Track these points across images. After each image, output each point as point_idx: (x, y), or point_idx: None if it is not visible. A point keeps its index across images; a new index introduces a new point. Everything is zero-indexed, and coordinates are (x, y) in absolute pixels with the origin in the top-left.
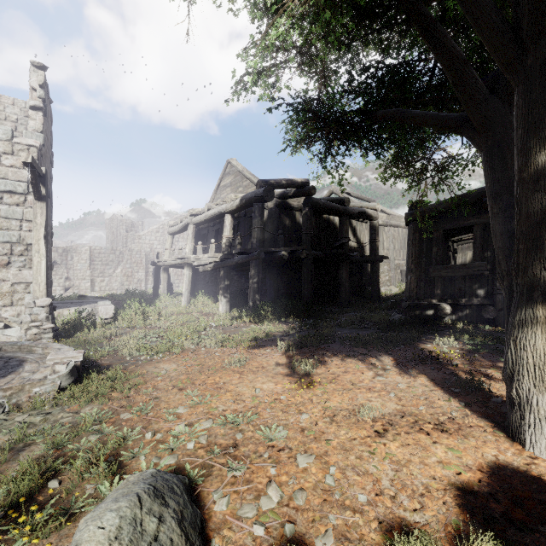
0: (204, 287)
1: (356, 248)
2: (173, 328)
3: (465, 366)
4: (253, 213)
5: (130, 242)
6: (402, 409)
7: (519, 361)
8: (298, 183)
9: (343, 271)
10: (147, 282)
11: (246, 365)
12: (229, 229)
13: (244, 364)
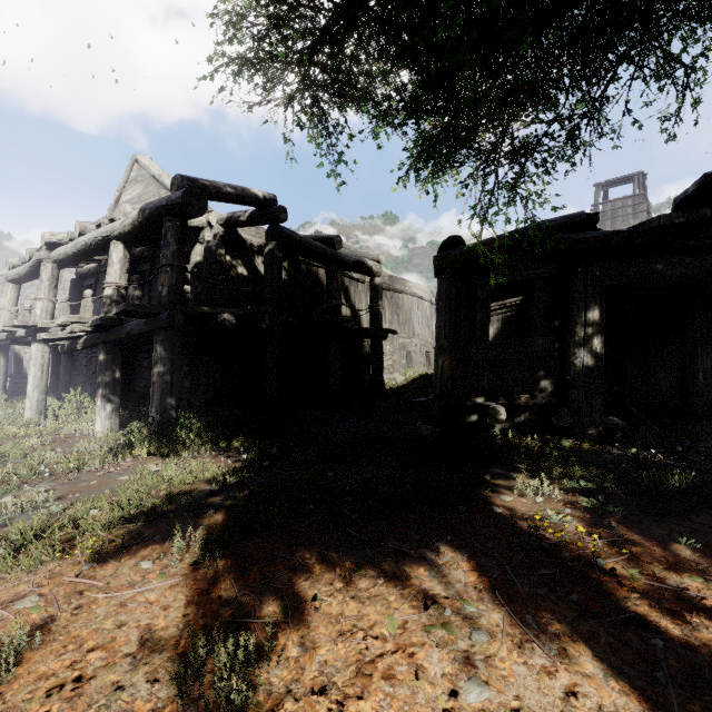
0: (87, 381)
1: (349, 319)
2: None
3: (632, 575)
4: (163, 237)
5: None
6: None
7: None
8: (256, 198)
9: (332, 352)
10: None
11: (19, 679)
12: (120, 269)
13: (13, 673)
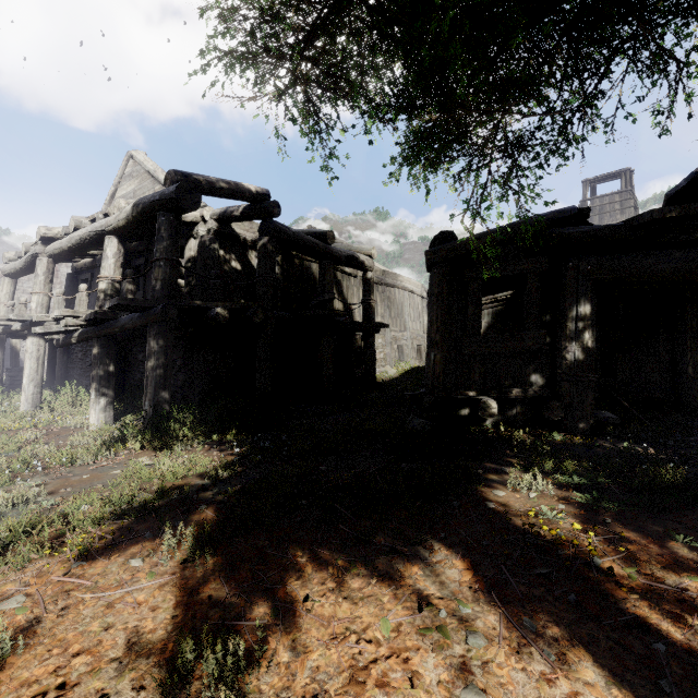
0: (83, 375)
1: (342, 313)
2: None
3: (630, 574)
4: (157, 232)
5: None
6: None
7: None
8: (249, 193)
9: (325, 346)
10: None
11: (1, 686)
12: (114, 263)
13: None
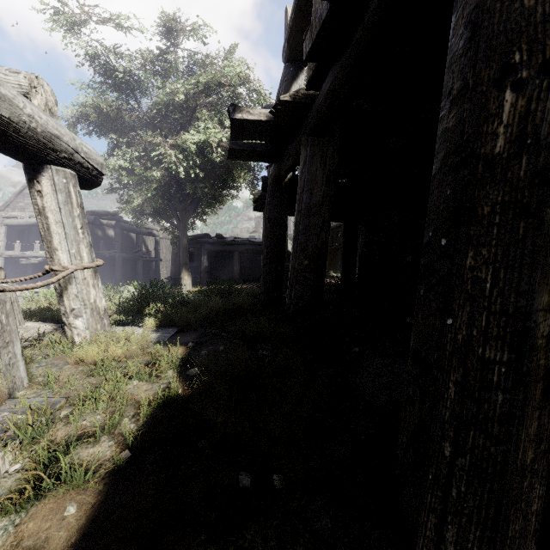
0: None
1: (145, 252)
2: None
3: None
4: None
5: None
6: None
7: (182, 276)
8: (112, 214)
9: (139, 265)
10: None
11: None
12: None
13: None
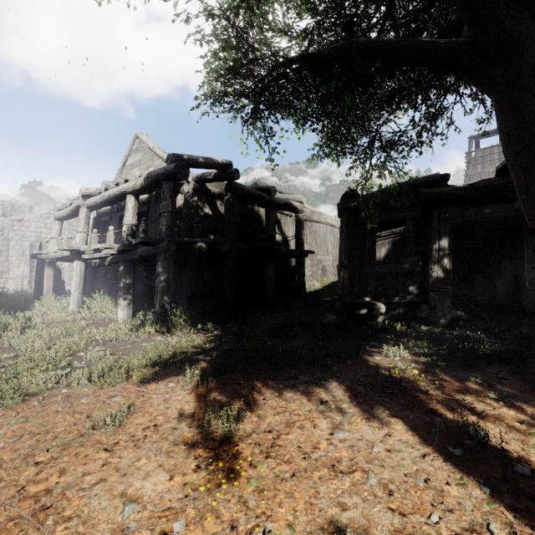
0: (105, 286)
1: (281, 242)
2: (36, 348)
3: (437, 393)
4: (162, 194)
5: (8, 229)
6: (404, 525)
7: None
8: (219, 164)
9: (269, 266)
10: (32, 279)
11: (128, 424)
12: (133, 213)
13: (124, 423)
